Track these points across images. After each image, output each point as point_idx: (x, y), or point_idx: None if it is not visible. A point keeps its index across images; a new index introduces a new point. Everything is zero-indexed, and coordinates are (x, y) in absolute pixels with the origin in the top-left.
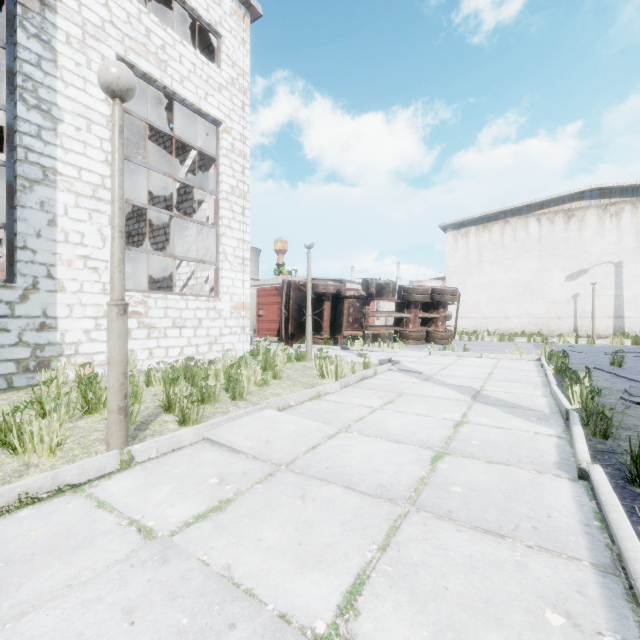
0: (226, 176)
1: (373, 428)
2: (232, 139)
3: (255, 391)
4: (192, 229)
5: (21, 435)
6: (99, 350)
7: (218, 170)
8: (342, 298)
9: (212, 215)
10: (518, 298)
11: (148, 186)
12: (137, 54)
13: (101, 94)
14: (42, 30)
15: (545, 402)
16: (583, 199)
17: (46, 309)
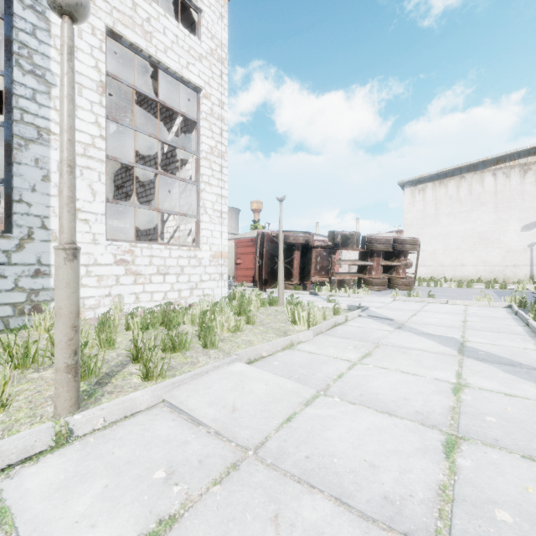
0: (206, 137)
1: (356, 391)
2: (211, 104)
3: (228, 337)
4: (177, 187)
5: None
6: (89, 295)
7: (199, 132)
8: (310, 248)
9: (194, 174)
10: (474, 247)
11: (142, 152)
12: (124, 26)
13: (91, 61)
14: (37, 2)
15: None
16: None
17: (40, 257)
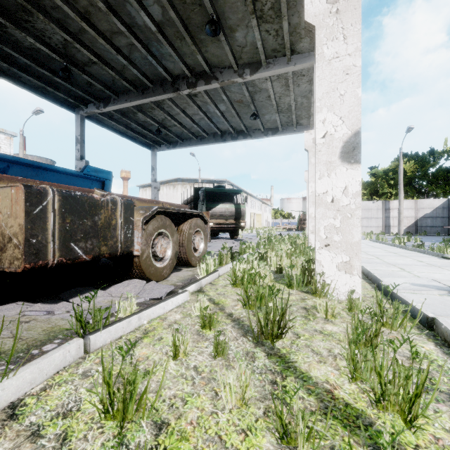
0: None
1: None
2: None
3: None
4: None
5: None
6: None
7: None
8: None
9: None
10: None
11: None
12: None
13: None
14: None
15: None
16: (178, 181)
17: None
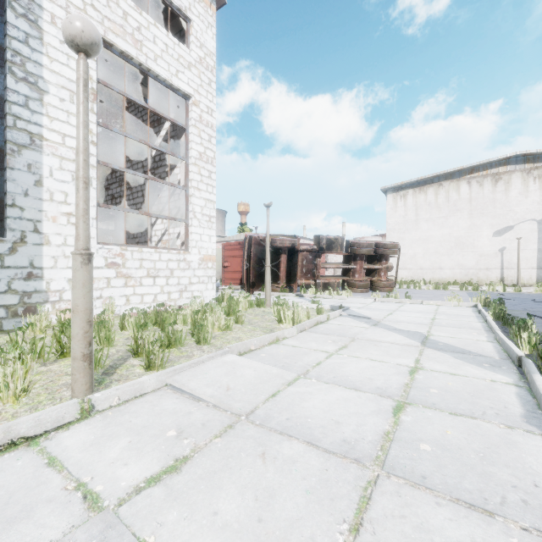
0: (195, 144)
1: (331, 374)
2: (200, 111)
3: (219, 335)
4: (166, 191)
5: None
6: None
7: (188, 138)
8: (296, 251)
9: (183, 178)
10: (450, 251)
11: (128, 155)
12: (115, 34)
13: None
14: (29, 11)
15: (492, 348)
16: (509, 164)
17: (33, 260)
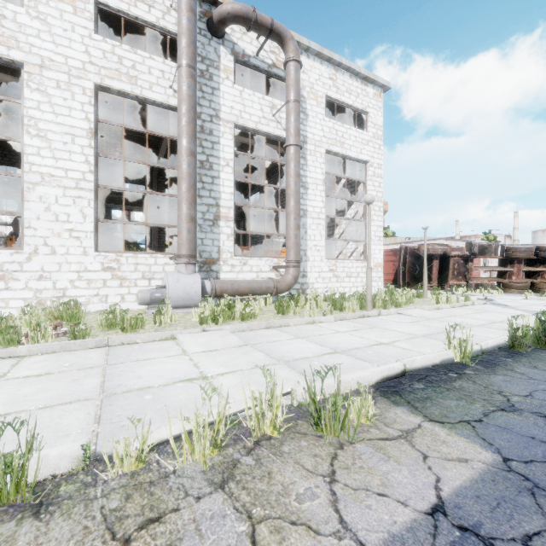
0: (370, 191)
1: (467, 317)
2: (373, 169)
3: (403, 306)
4: (345, 220)
5: (342, 306)
6: (319, 287)
7: (366, 188)
8: (448, 257)
9: (360, 213)
10: None
11: None
12: (332, 145)
13: (320, 171)
14: (303, 153)
15: None
16: None
17: (304, 269)
